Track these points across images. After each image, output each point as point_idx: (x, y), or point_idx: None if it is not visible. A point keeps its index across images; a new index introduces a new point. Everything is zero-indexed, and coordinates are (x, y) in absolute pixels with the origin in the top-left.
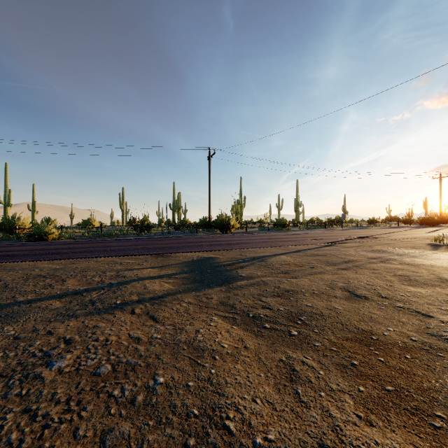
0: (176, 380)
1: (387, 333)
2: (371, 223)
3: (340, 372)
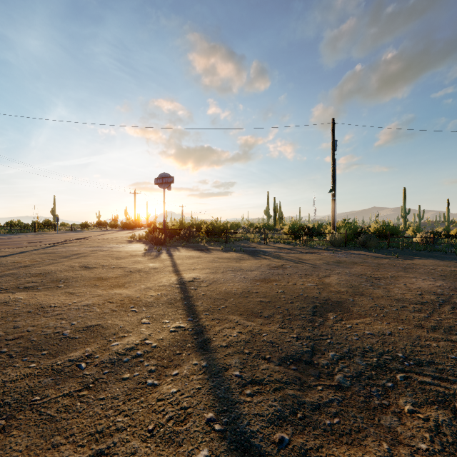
0: (5, 310)
1: (109, 275)
2: (85, 227)
3: (93, 288)
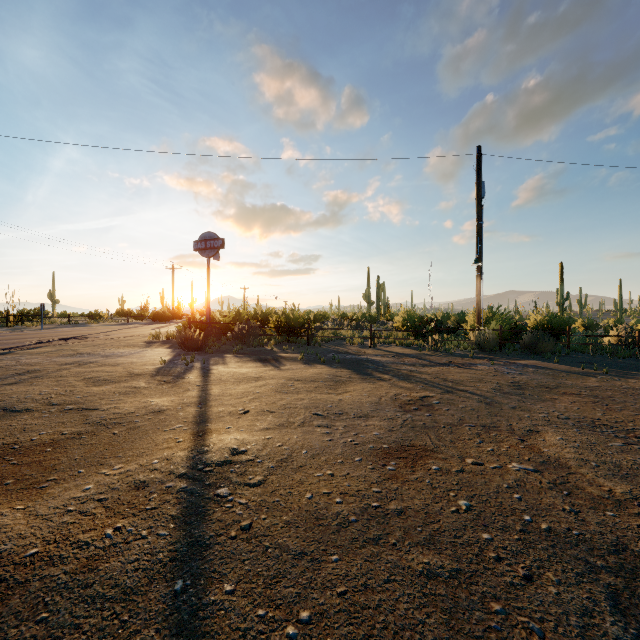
0: None
1: (37, 437)
2: (92, 319)
3: None
